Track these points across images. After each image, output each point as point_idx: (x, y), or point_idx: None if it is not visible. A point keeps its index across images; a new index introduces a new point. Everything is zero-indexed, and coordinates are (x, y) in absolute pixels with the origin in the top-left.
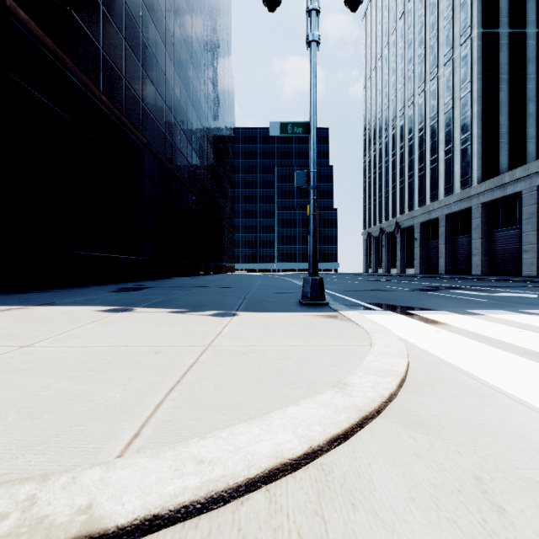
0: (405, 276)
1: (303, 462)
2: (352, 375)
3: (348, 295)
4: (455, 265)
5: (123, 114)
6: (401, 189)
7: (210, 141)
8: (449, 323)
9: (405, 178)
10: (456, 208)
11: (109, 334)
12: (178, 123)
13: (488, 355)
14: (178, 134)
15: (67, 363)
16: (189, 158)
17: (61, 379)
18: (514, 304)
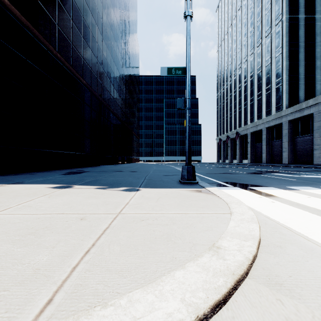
0: (242, 164)
1: None
2: (222, 239)
3: (209, 176)
4: (272, 158)
5: (71, 65)
6: (239, 112)
7: (125, 83)
8: (278, 196)
9: (242, 105)
10: (273, 123)
11: (53, 204)
12: (105, 72)
13: (313, 221)
14: (105, 78)
15: (17, 228)
16: (112, 93)
17: (7, 242)
18: (315, 182)
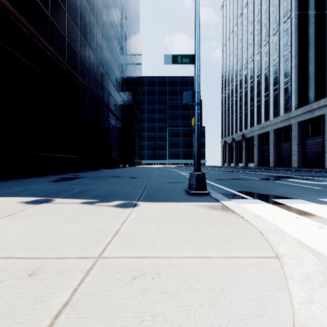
0: (249, 168)
1: None
2: None
3: (219, 183)
4: (280, 161)
5: (66, 61)
6: (245, 113)
7: (126, 83)
8: (321, 215)
9: (248, 106)
10: (281, 125)
11: (8, 234)
12: (104, 70)
13: None
14: (104, 77)
15: None
16: (112, 93)
17: None
18: None
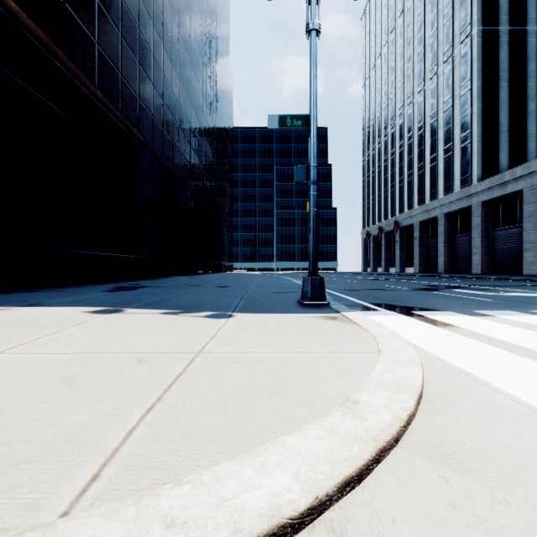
0: (405, 275)
1: (307, 520)
2: (361, 390)
3: (348, 294)
4: (454, 264)
5: (119, 110)
6: (400, 187)
7: (209, 139)
8: (459, 326)
9: (404, 176)
10: (456, 207)
11: (93, 339)
12: (176, 121)
13: (511, 364)
14: (176, 132)
15: (37, 374)
16: (188, 156)
17: (24, 395)
18: (522, 304)
